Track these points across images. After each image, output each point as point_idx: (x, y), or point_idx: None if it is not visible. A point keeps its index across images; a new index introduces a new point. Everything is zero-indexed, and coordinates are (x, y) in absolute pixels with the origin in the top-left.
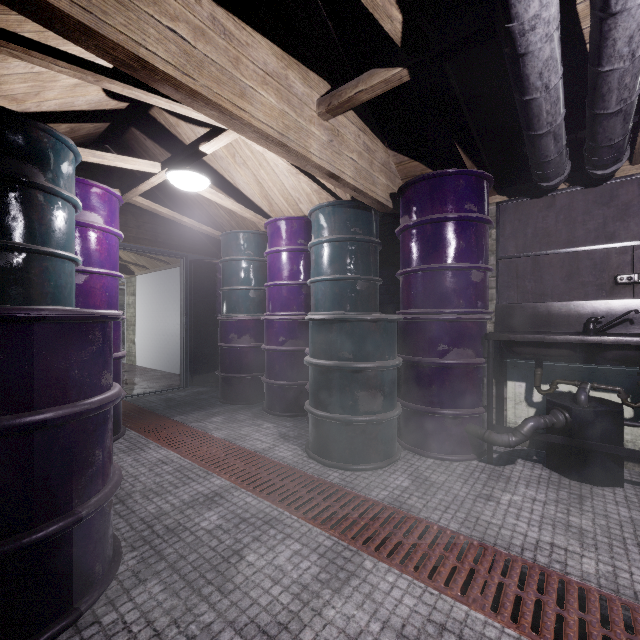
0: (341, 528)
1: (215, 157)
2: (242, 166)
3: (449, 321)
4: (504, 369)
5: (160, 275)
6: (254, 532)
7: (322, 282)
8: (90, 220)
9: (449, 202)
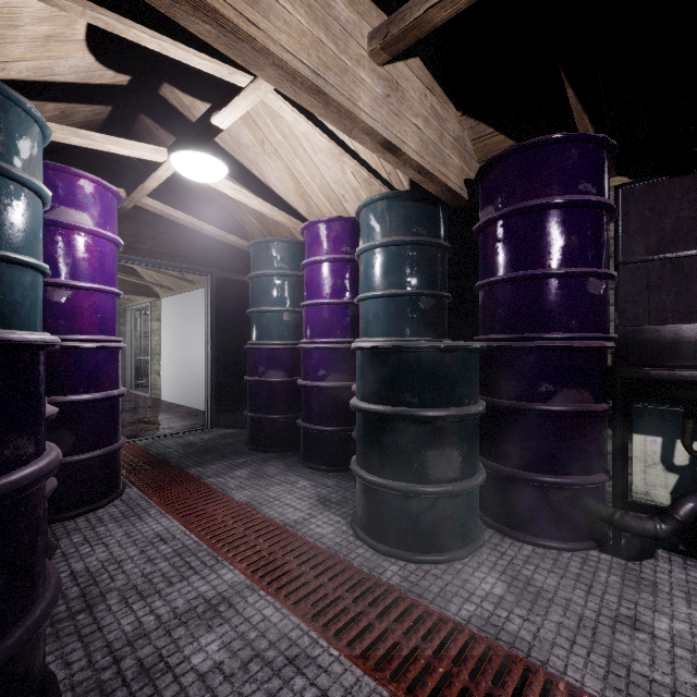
0: (407, 680)
1: (240, 146)
2: (273, 156)
3: (556, 350)
4: (628, 417)
5: (186, 297)
6: (270, 682)
7: (373, 299)
8: (75, 220)
9: (555, 181)
